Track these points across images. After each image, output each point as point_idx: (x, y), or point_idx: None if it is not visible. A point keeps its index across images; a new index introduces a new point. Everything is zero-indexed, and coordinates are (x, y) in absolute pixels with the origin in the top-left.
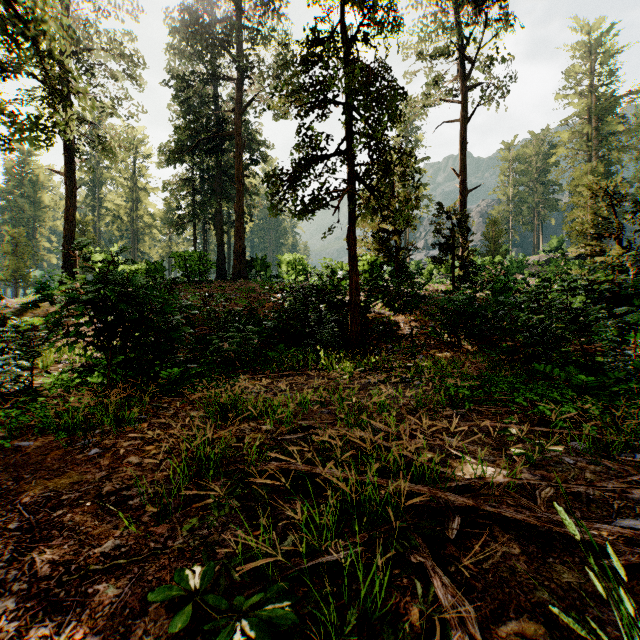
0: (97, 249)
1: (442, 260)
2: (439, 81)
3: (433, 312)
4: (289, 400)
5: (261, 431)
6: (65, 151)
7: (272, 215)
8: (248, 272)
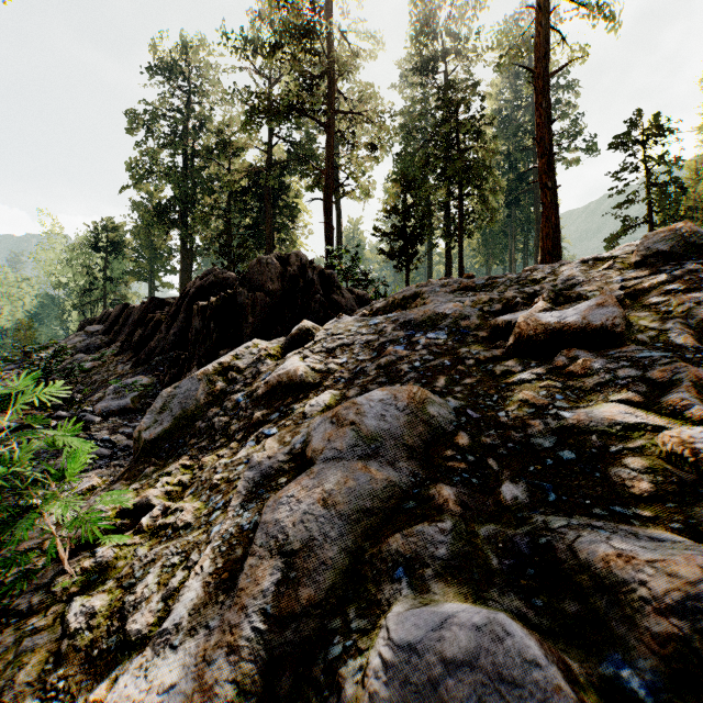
0: None
1: None
2: None
3: None
4: None
5: None
6: None
7: None
8: None
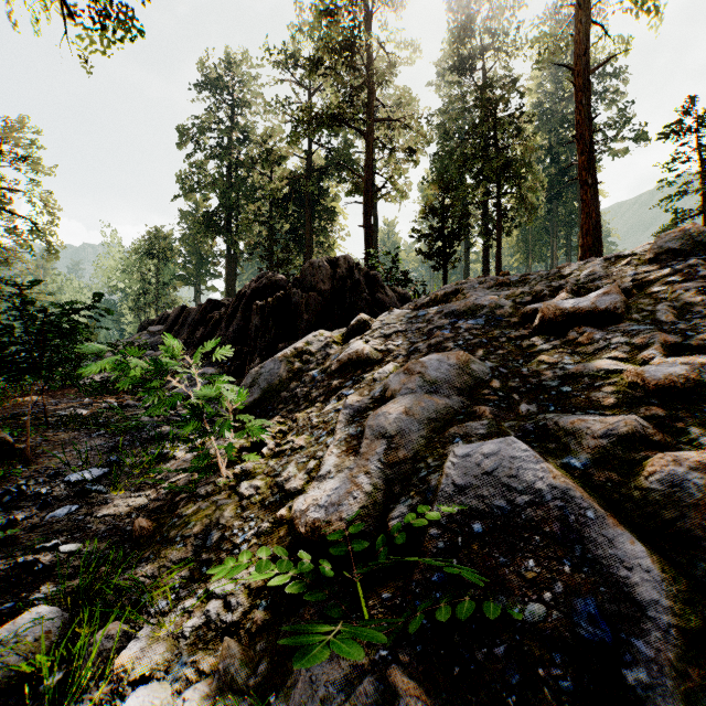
0: None
1: None
2: None
3: None
4: None
5: None
6: None
7: None
8: None
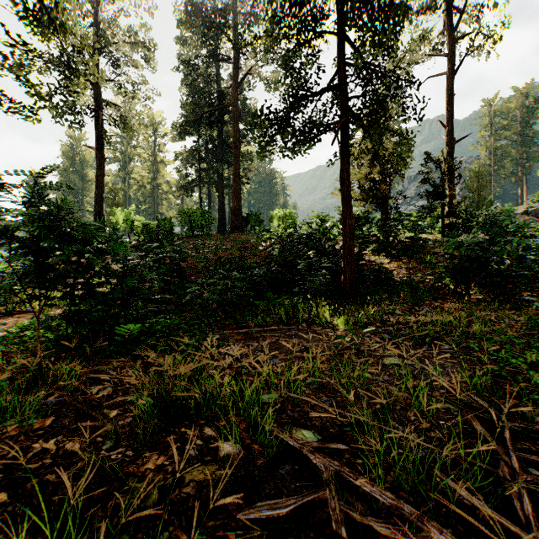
0: (119, 209)
1: (431, 209)
2: (425, 36)
3: (427, 259)
4: (272, 378)
5: (217, 457)
6: (96, 129)
7: (260, 158)
8: (244, 227)
